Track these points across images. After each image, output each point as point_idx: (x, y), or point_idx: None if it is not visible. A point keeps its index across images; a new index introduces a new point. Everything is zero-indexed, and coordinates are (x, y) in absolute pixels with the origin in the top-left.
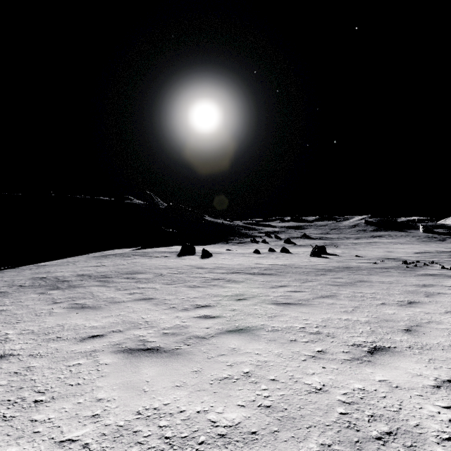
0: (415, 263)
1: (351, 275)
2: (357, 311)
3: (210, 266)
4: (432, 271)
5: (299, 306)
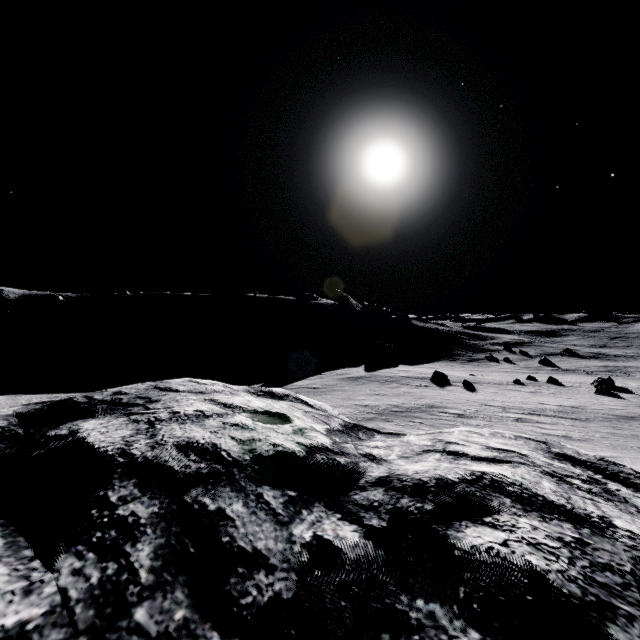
0: None
1: None
2: None
3: (494, 403)
4: None
5: (624, 448)
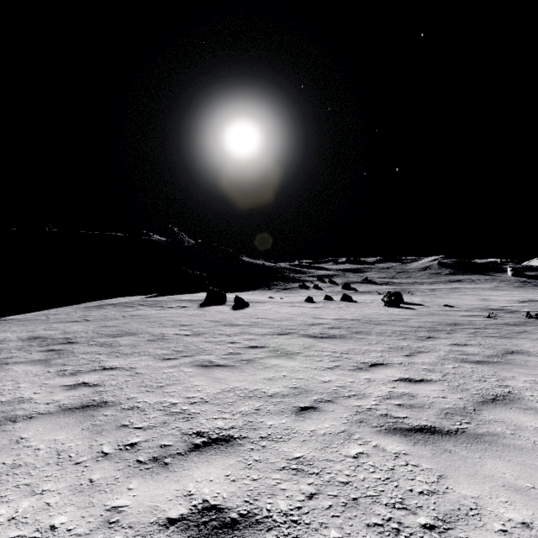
0: None
1: (477, 338)
2: None
3: (244, 321)
4: None
5: (475, 449)
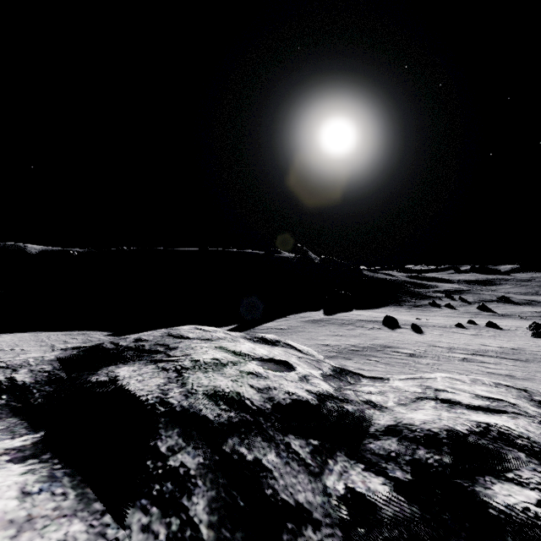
0: None
1: None
2: None
3: (441, 344)
4: None
5: None
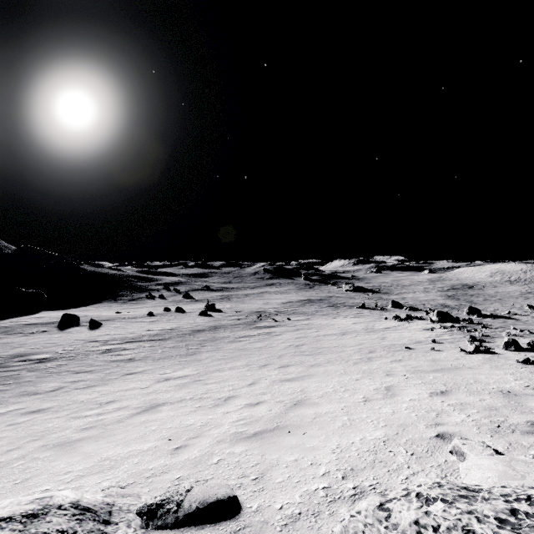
0: (267, 316)
1: (212, 333)
2: (190, 356)
3: (103, 338)
4: (262, 324)
5: (165, 359)
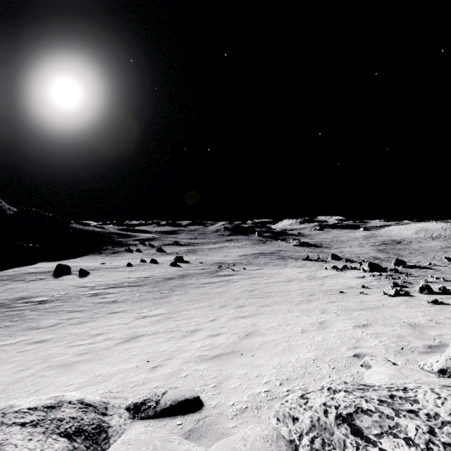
0: (226, 266)
1: (180, 280)
2: (163, 299)
3: (91, 284)
4: (222, 273)
5: (142, 301)
